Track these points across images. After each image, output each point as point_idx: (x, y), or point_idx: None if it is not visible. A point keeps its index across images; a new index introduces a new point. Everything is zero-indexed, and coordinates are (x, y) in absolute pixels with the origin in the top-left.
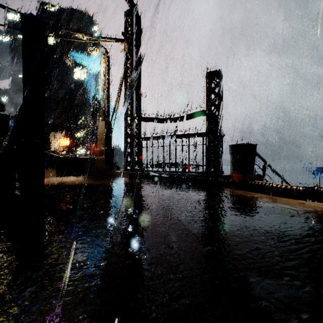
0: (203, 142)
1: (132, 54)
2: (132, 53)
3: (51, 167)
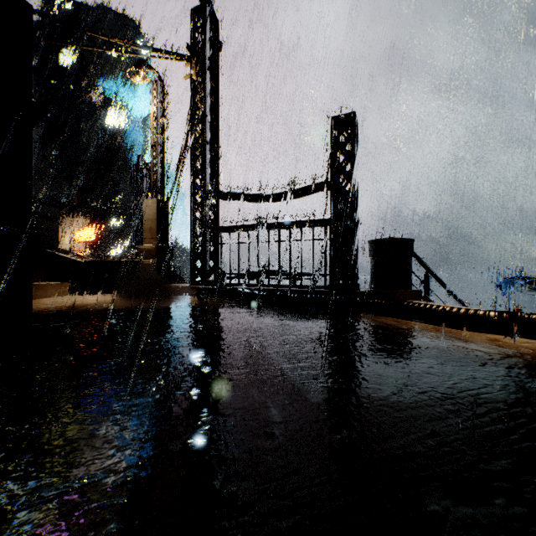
0: (325, 235)
1: (205, 84)
2: (204, 82)
3: (60, 279)
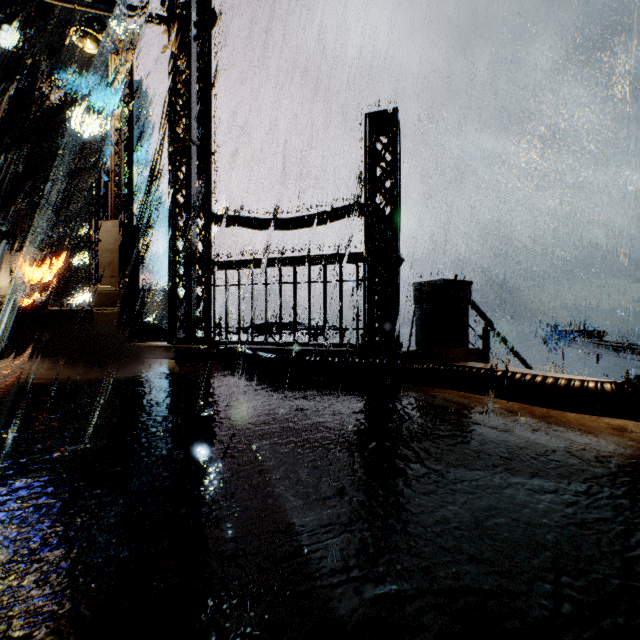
0: (357, 275)
1: (190, 59)
2: (189, 56)
3: None
